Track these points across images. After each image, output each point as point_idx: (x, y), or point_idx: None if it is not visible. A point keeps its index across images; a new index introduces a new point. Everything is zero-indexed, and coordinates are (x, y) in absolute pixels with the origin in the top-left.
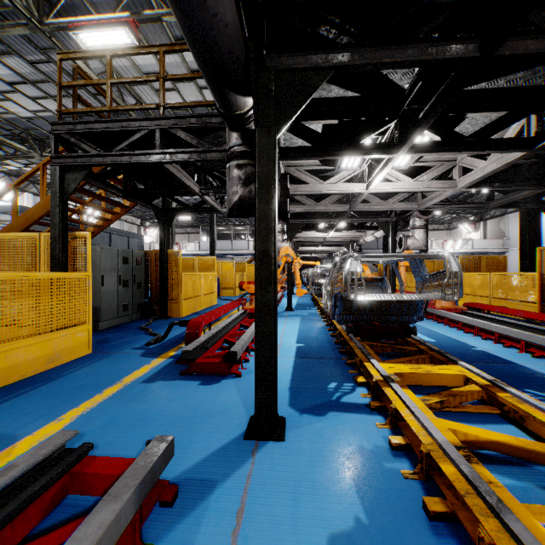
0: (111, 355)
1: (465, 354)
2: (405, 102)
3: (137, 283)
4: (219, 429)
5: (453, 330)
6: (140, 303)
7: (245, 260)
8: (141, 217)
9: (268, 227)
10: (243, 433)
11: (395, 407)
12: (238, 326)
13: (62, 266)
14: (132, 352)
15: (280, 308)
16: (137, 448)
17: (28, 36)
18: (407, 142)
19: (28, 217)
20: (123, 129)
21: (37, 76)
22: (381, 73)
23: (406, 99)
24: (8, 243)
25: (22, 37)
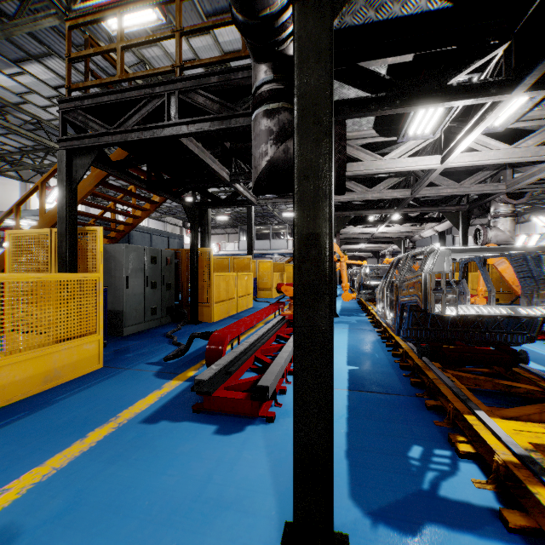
0: (122, 372)
1: None
2: (532, 4)
3: (166, 284)
4: None
5: None
6: (170, 306)
7: (284, 259)
8: (183, 219)
9: (318, 190)
10: None
11: None
12: (273, 337)
13: (70, 266)
14: (146, 368)
15: None
16: None
17: (64, 33)
18: (537, 66)
19: (53, 214)
20: (133, 98)
21: (76, 77)
22: None
23: (532, 0)
24: (21, 240)
25: (59, 36)
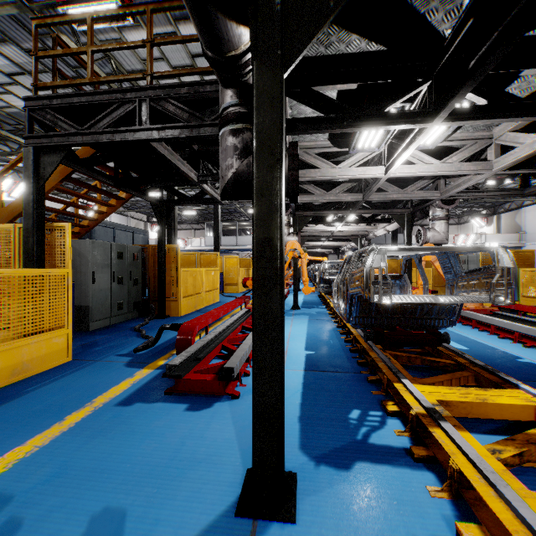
0: (92, 364)
1: (512, 368)
2: (445, 54)
3: (133, 279)
4: (201, 493)
5: (484, 335)
6: (137, 301)
7: (250, 255)
8: (148, 213)
9: (271, 204)
10: (235, 501)
11: (458, 468)
12: (239, 328)
13: (37, 262)
14: (117, 359)
15: (286, 306)
16: (78, 529)
17: (22, 21)
18: (448, 104)
19: (13, 209)
20: (105, 102)
21: None
22: (418, 13)
23: (446, 51)
24: None
25: (16, 23)
